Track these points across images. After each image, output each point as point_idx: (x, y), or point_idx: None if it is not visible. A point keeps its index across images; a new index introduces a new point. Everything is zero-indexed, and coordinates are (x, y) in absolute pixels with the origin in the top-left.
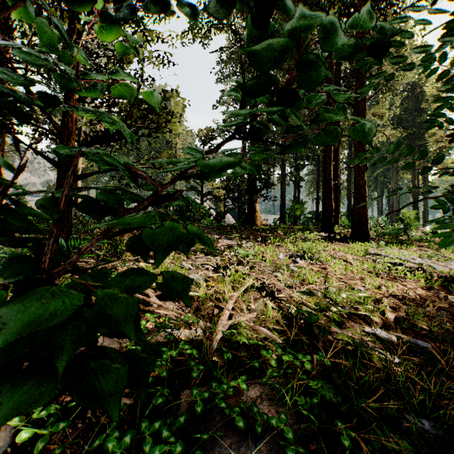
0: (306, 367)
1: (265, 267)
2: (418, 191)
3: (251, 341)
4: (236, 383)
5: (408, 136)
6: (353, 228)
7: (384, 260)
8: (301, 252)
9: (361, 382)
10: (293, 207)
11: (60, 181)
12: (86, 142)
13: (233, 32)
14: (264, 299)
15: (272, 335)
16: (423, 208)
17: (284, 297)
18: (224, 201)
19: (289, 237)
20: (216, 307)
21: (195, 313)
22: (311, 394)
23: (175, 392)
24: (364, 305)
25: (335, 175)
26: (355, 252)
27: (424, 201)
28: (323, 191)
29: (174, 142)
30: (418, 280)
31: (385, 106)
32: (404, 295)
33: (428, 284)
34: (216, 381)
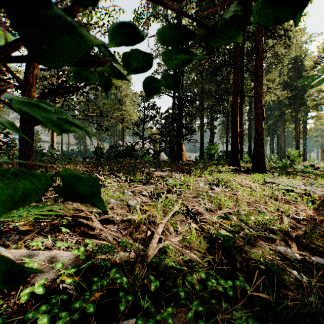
0: (228, 293)
1: (189, 193)
2: (299, 136)
3: (177, 266)
4: (162, 317)
5: (292, 96)
6: (254, 162)
7: (278, 187)
8: (217, 181)
9: (279, 308)
10: (209, 147)
11: (22, 126)
12: (44, 94)
13: (166, 20)
14: (189, 220)
15: (196, 258)
16: (303, 148)
17: (205, 219)
18: (159, 143)
19: (206, 169)
20: (149, 229)
21: (131, 235)
22: (234, 323)
23: (104, 323)
24: (270, 226)
25: (240, 124)
26: (256, 181)
27: (303, 143)
28: (232, 136)
29: (124, 101)
30: (306, 203)
31: (276, 74)
32: (298, 215)
33: (314, 206)
34: (141, 318)
